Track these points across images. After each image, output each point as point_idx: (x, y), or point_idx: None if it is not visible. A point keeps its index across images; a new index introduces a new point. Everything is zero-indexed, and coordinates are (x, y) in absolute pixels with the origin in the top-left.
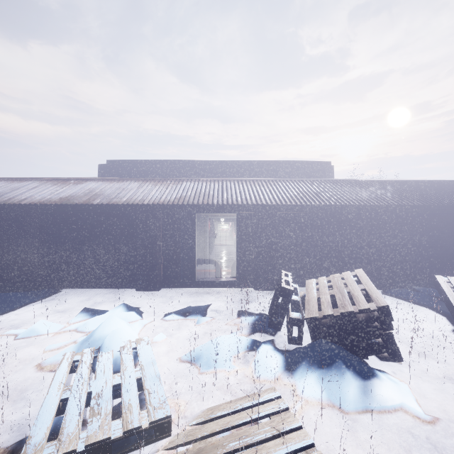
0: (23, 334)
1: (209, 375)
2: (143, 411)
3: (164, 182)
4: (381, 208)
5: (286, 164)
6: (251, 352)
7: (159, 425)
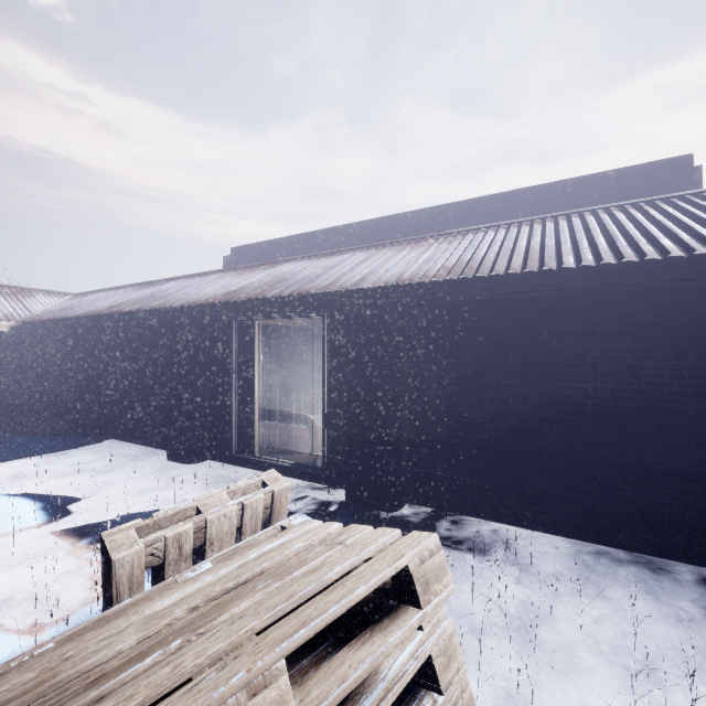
0: None
1: None
2: None
3: (255, 269)
4: None
5: (540, 192)
6: None
7: None
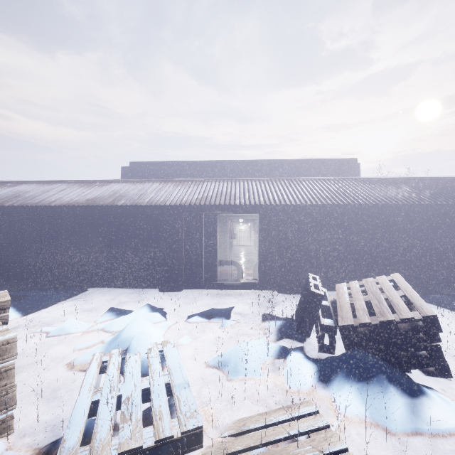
0: (54, 332)
1: (238, 383)
2: (174, 419)
3: (185, 183)
4: (417, 208)
5: (309, 162)
6: (280, 360)
7: (191, 436)
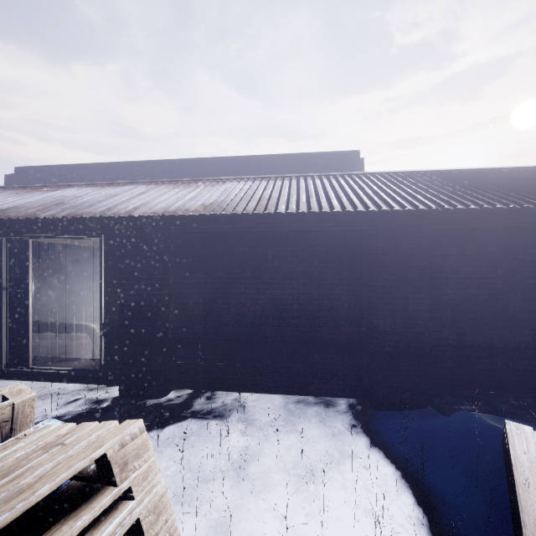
0: None
1: None
2: None
3: (36, 190)
4: (399, 219)
5: (280, 159)
6: None
7: None
